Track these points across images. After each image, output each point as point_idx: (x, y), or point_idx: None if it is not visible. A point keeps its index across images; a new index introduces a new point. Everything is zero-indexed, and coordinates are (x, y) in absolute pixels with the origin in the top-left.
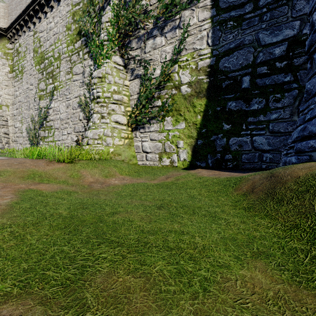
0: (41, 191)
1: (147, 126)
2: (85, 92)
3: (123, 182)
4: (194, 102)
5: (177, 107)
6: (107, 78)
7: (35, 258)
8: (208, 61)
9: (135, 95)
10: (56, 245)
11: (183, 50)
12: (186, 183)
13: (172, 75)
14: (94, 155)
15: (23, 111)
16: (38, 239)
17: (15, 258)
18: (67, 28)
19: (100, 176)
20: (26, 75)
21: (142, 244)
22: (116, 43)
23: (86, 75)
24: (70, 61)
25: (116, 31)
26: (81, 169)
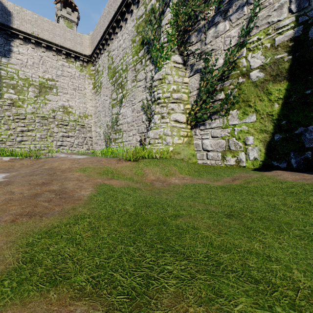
0: (112, 186)
1: (208, 122)
2: (147, 95)
3: (183, 182)
4: (269, 88)
5: (245, 98)
6: (167, 79)
7: (105, 254)
8: (290, 33)
9: (194, 91)
10: (123, 243)
11: (254, 29)
12: (260, 188)
13: (238, 61)
14: (155, 154)
15: (101, 119)
16: (108, 233)
17: (90, 250)
18: (133, 41)
19: (161, 174)
20: (103, 89)
21: (213, 263)
22: (175, 42)
23: (147, 80)
24: (135, 70)
25: (175, 30)
26: (144, 167)
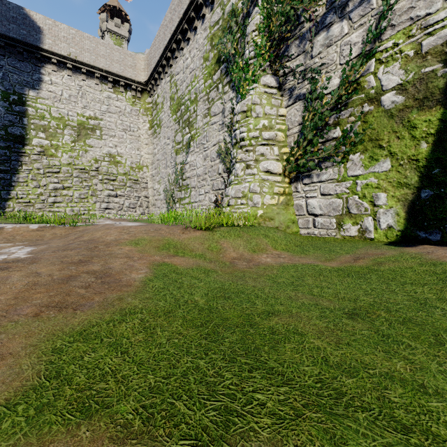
0: (176, 267)
1: (316, 172)
2: (225, 136)
3: (279, 262)
4: (411, 119)
5: (373, 135)
6: (254, 111)
7: (163, 371)
8: (446, 32)
9: (294, 128)
10: (189, 354)
11: (387, 29)
12: (400, 273)
13: (362, 80)
14: (237, 220)
15: (161, 171)
16: (169, 337)
17: (142, 362)
18: (205, 59)
19: (245, 250)
20: (164, 129)
21: (330, 393)
22: (267, 56)
23: (226, 114)
24: (208, 100)
25: (267, 40)
26: (220, 239)
